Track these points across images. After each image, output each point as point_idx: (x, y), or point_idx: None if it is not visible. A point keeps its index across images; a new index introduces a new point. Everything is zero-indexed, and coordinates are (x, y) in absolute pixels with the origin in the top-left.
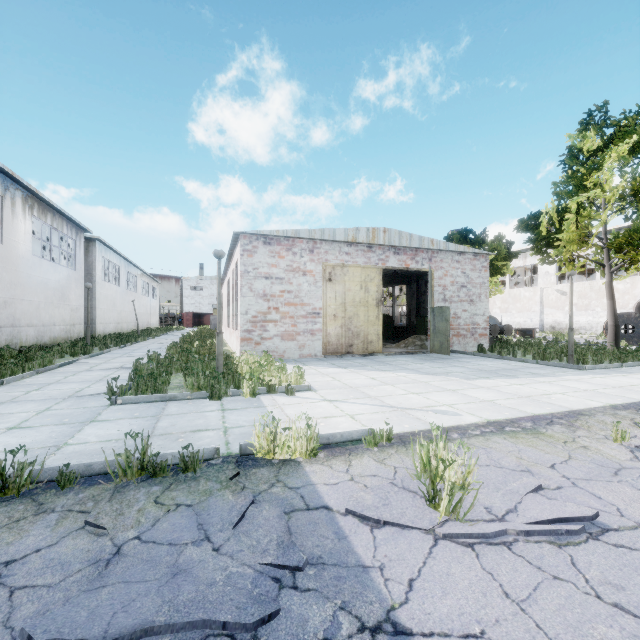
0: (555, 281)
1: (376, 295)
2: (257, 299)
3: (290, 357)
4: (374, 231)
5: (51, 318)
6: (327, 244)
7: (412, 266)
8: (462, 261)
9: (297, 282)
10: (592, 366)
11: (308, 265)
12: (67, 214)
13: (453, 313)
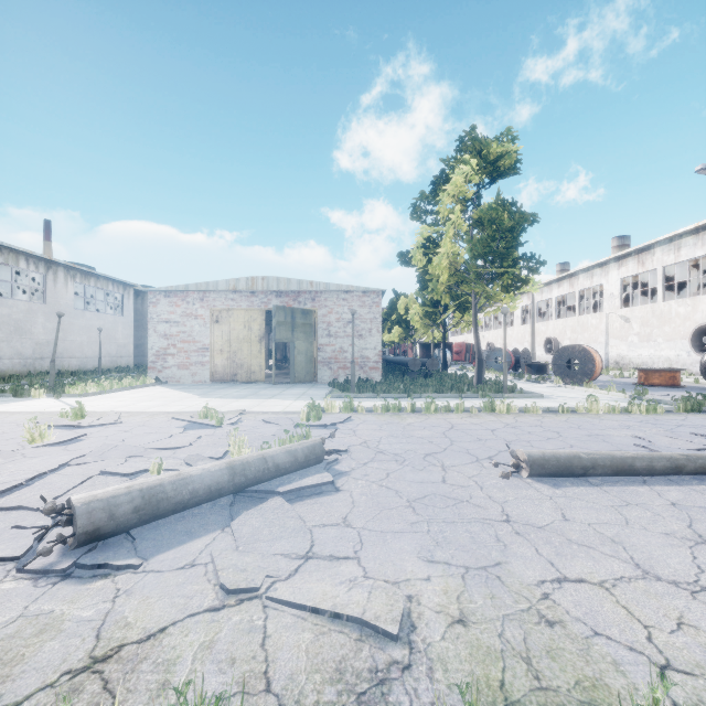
0: (619, 305)
1: (259, 333)
2: (160, 338)
3: (185, 382)
4: (253, 279)
5: (95, 352)
6: (215, 293)
7: (295, 306)
8: (349, 299)
9: (190, 324)
10: (338, 395)
11: (199, 311)
12: (109, 277)
13: (339, 347)
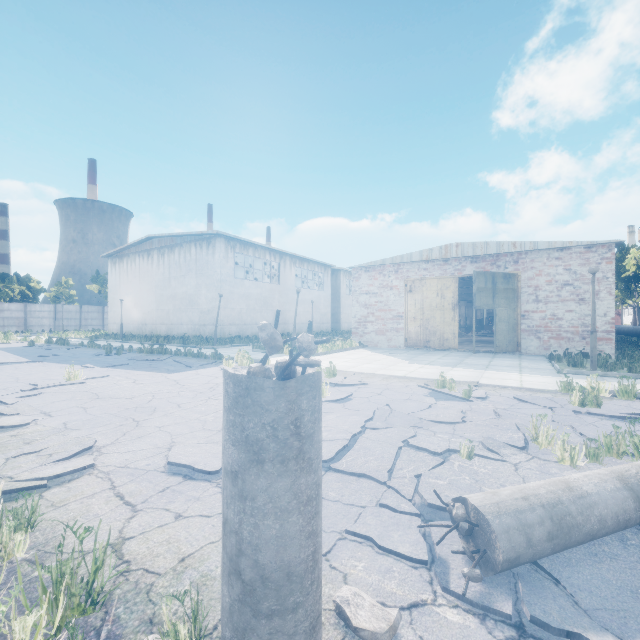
0: None
1: (452, 300)
2: (361, 308)
3: (381, 346)
4: (446, 248)
5: (307, 320)
6: (408, 265)
7: (492, 271)
8: (565, 257)
9: (386, 295)
10: (576, 371)
11: (394, 282)
12: (315, 260)
13: (550, 314)
